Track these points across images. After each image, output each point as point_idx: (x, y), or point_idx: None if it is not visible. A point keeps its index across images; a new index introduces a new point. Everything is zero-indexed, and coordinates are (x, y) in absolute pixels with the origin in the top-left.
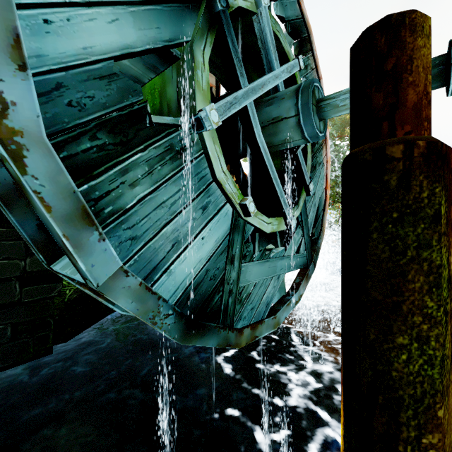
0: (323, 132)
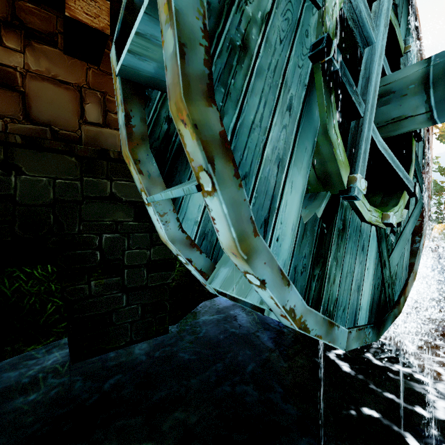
0: None
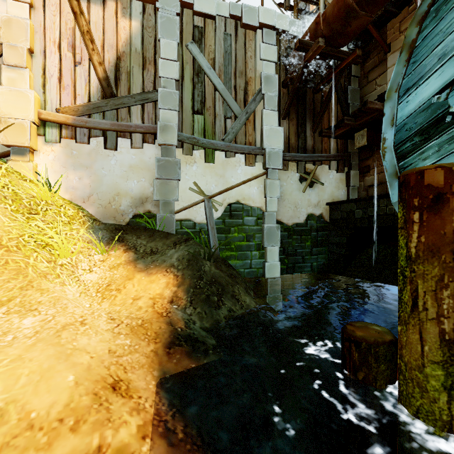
0: None
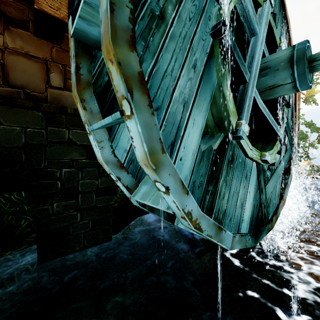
0: (311, 82)
